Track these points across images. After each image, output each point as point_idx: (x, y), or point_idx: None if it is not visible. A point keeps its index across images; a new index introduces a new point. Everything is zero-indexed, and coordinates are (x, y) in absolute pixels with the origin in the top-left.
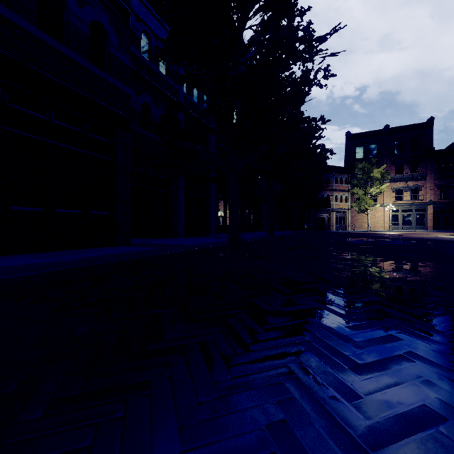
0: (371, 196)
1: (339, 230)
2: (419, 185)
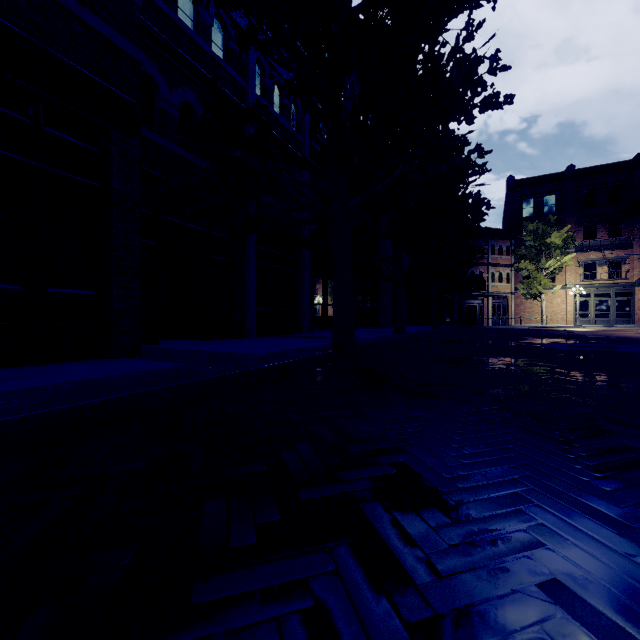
0: (546, 274)
1: (498, 324)
2: (622, 256)
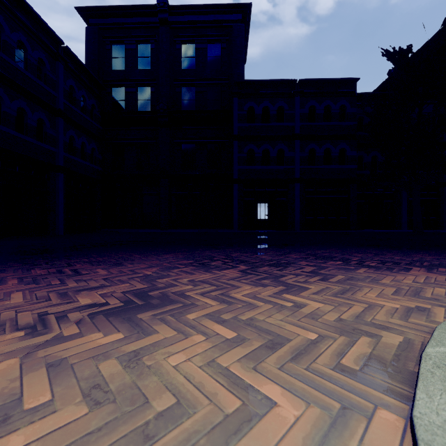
0: None
1: None
2: None
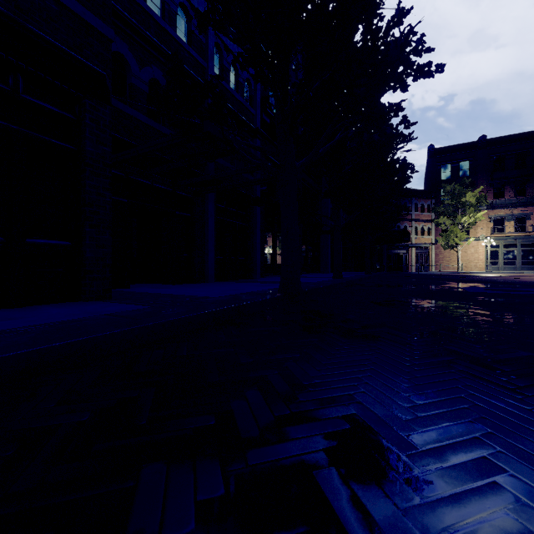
0: (461, 228)
1: (421, 271)
2: (527, 213)
